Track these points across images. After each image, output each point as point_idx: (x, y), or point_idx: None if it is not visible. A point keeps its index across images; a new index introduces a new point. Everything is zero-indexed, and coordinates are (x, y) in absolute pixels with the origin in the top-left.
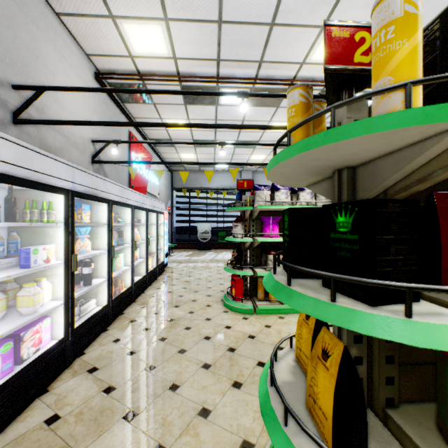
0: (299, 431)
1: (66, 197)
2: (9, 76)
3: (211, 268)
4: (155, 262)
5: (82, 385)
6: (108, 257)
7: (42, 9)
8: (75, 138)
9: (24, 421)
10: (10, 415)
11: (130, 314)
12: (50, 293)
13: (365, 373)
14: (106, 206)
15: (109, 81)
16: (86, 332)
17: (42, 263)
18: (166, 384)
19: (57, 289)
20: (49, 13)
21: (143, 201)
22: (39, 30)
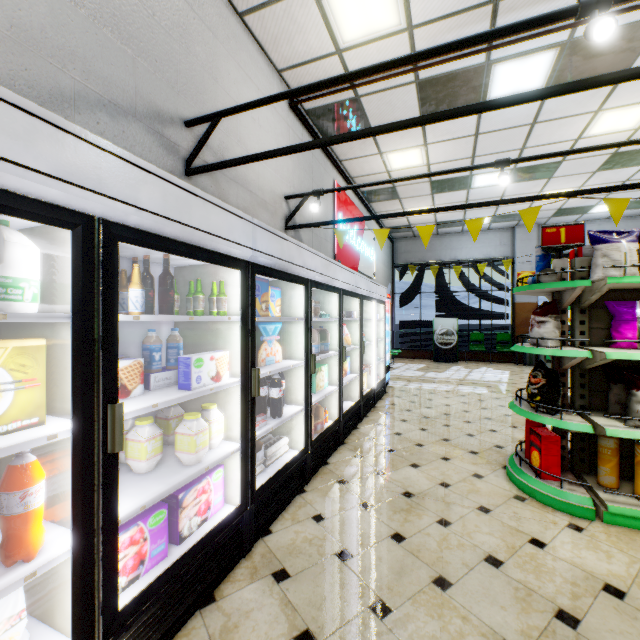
0: None
1: (242, 273)
2: (181, 110)
3: (465, 396)
4: (372, 379)
5: (262, 607)
6: (305, 373)
7: (221, 11)
8: (264, 195)
9: None
10: (157, 639)
11: (338, 467)
12: (221, 429)
13: None
14: (303, 289)
15: (307, 108)
16: (273, 495)
17: (208, 382)
18: None
19: (232, 423)
20: (230, 16)
21: (355, 283)
22: (218, 41)
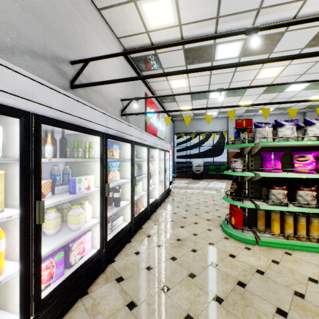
0: None
1: (101, 138)
2: (68, 55)
3: (206, 195)
4: (163, 188)
5: (111, 293)
6: (131, 185)
7: (89, 7)
8: (110, 98)
9: None
10: (60, 313)
11: (147, 229)
12: (90, 213)
13: None
14: (130, 145)
15: (132, 56)
16: (115, 244)
17: (84, 190)
18: (181, 313)
19: (95, 210)
20: (93, 10)
21: (155, 142)
22: (87, 22)
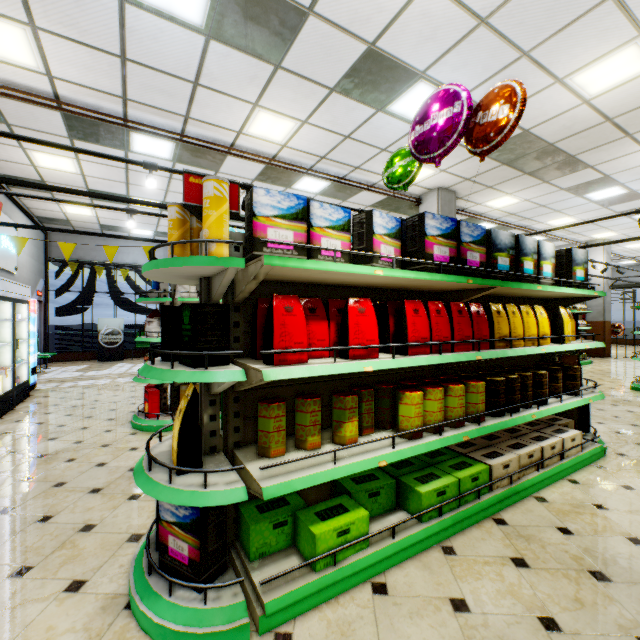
0: (160, 471)
1: None
2: None
3: (120, 385)
4: (11, 381)
5: None
6: None
7: None
8: None
9: None
10: None
11: None
12: None
13: (218, 426)
14: None
15: None
16: None
17: None
18: (34, 519)
19: None
20: None
21: None
22: None
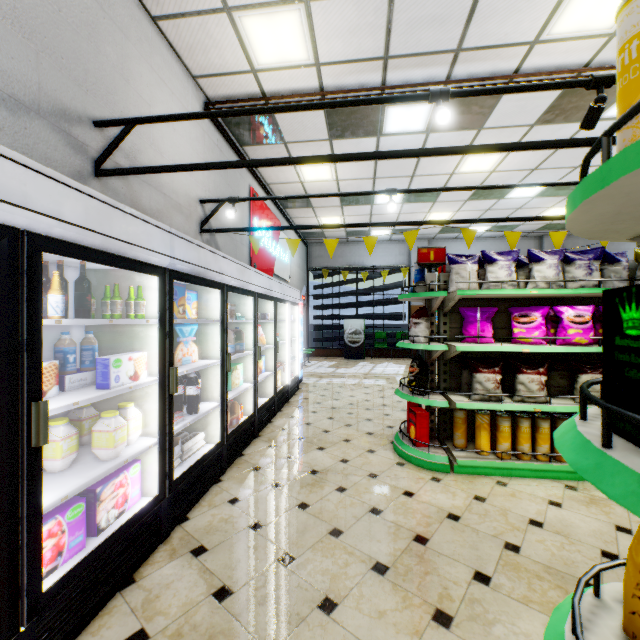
0: None
1: (161, 279)
2: (89, 109)
3: (368, 387)
4: (286, 376)
5: (182, 577)
6: (221, 371)
7: (133, 12)
8: (178, 198)
9: (96, 635)
10: (78, 621)
11: (252, 457)
12: (139, 426)
13: None
14: (219, 293)
15: None
16: (190, 485)
17: (127, 381)
18: (314, 597)
19: (150, 420)
20: (143, 18)
21: (269, 287)
22: (130, 42)
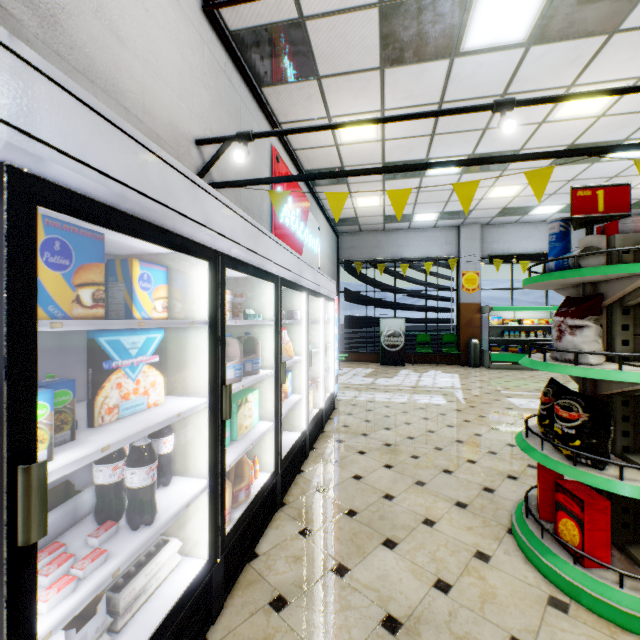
0: None
1: None
2: None
3: (424, 408)
4: (320, 396)
5: None
6: (209, 422)
7: None
8: (155, 125)
9: None
10: None
11: (272, 563)
12: None
13: None
14: (207, 270)
15: (233, 28)
16: None
17: None
18: None
19: None
20: None
21: (299, 272)
22: None
